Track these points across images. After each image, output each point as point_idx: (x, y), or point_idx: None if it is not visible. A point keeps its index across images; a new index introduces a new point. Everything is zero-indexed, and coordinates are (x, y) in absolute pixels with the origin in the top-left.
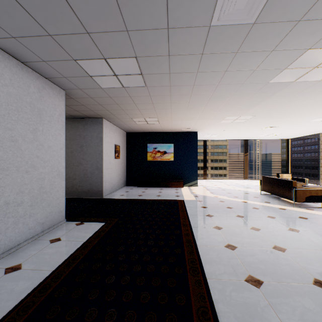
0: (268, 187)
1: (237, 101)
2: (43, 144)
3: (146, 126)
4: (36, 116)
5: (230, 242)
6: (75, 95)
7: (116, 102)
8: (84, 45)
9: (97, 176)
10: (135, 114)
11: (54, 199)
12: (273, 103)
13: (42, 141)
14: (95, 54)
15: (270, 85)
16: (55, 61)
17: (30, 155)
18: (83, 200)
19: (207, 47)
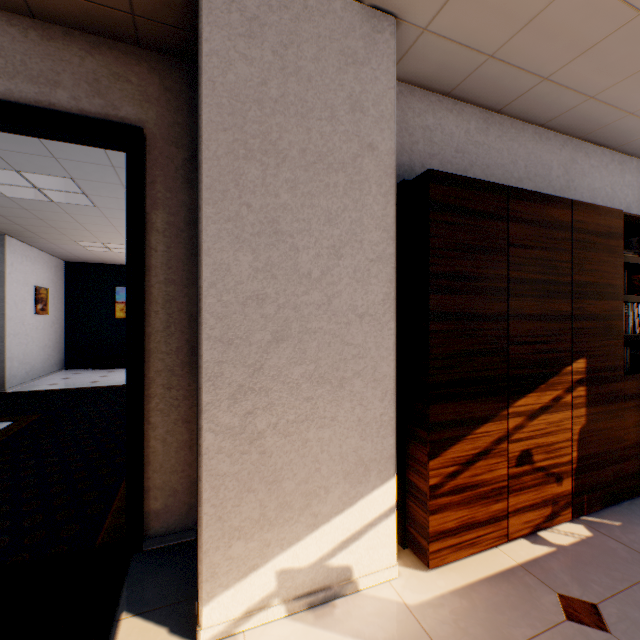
0: None
1: None
2: None
3: (111, 255)
4: None
5: None
6: None
7: (40, 217)
8: None
9: None
10: (82, 236)
11: None
12: None
13: None
14: None
15: None
16: None
17: None
18: None
19: None
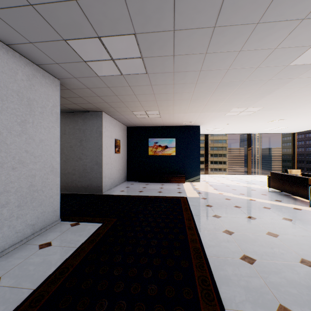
0: (278, 184)
1: (247, 90)
2: (33, 138)
3: (147, 120)
4: (25, 106)
5: (246, 252)
6: (71, 85)
7: (115, 93)
8: (73, 18)
9: (96, 171)
10: (135, 107)
11: (47, 198)
12: (287, 91)
13: (32, 134)
14: (87, 31)
15: (289, 68)
16: (43, 42)
17: (18, 149)
18: (82, 197)
19: (221, 16)
